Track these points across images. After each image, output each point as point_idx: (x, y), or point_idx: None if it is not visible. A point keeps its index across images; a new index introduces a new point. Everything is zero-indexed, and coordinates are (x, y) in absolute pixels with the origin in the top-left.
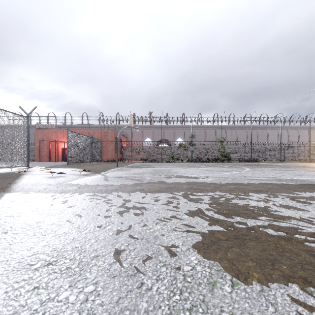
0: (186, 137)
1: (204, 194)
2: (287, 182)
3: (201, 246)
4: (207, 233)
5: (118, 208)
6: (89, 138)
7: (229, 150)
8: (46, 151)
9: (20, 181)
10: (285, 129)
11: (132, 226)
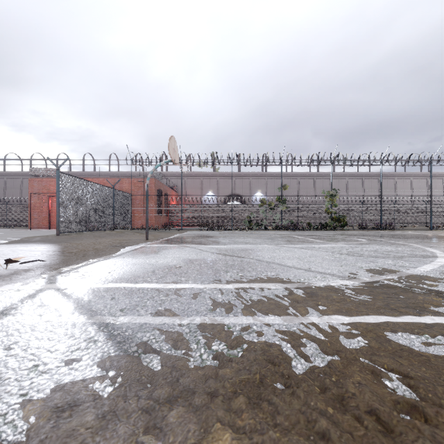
0: (268, 191)
1: None
2: None
3: None
4: None
5: None
6: (107, 189)
7: (338, 211)
8: (45, 212)
9: None
10: (423, 178)
11: None
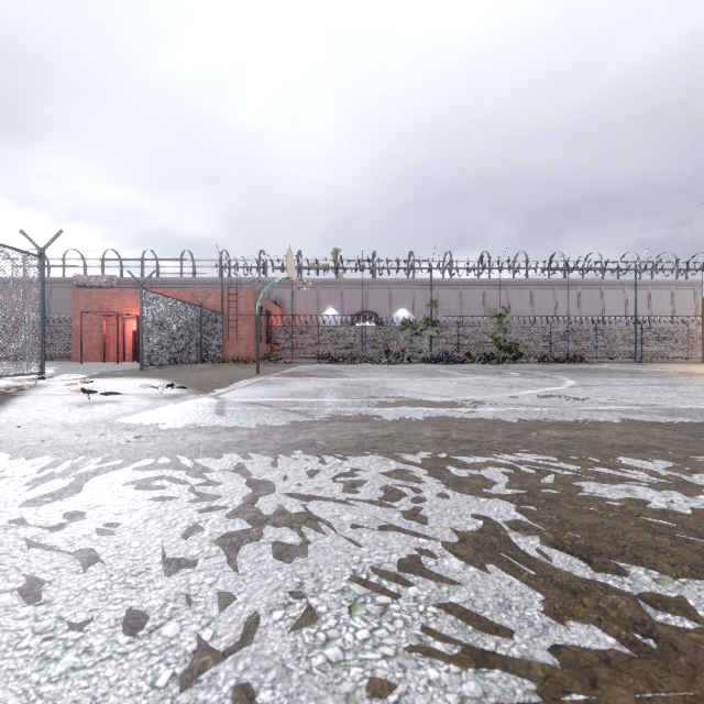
0: (417, 306)
1: (487, 461)
2: (695, 420)
3: None
4: (563, 675)
5: (227, 520)
6: (194, 308)
7: (516, 337)
8: (96, 338)
9: None
10: (643, 287)
11: (260, 621)
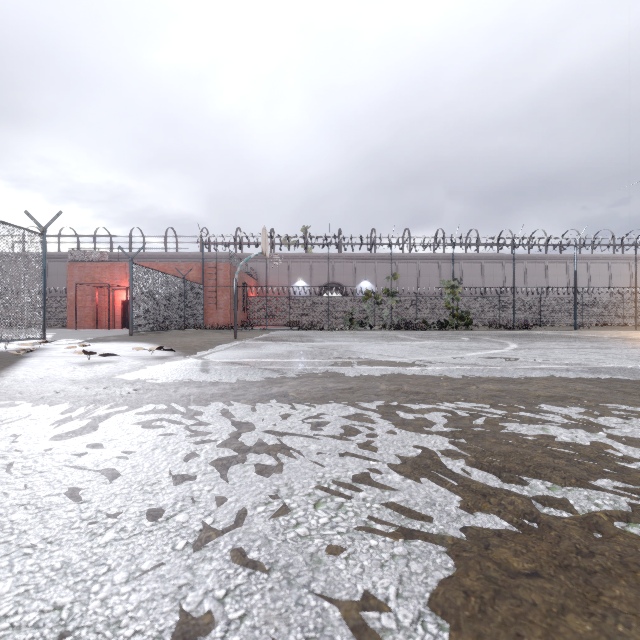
0: (379, 278)
1: (431, 408)
2: (614, 376)
3: (461, 607)
4: (466, 543)
5: (218, 449)
6: (177, 280)
7: (468, 306)
8: (89, 307)
9: (11, 373)
10: (583, 261)
11: (248, 512)
